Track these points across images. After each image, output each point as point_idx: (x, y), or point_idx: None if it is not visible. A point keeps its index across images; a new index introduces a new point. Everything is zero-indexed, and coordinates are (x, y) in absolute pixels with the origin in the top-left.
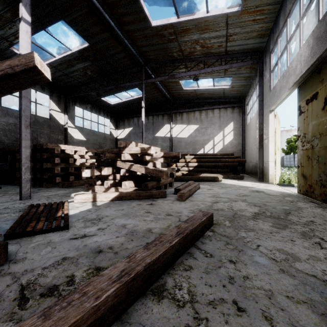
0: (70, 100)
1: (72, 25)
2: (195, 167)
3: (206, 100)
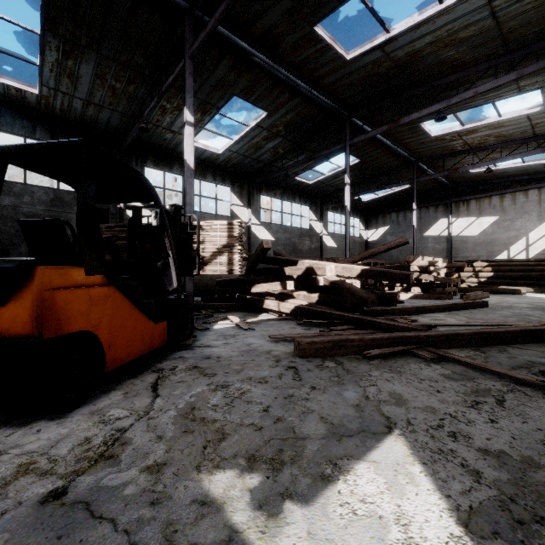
0: (324, 207)
1: (351, 152)
2: (489, 278)
3: (512, 179)
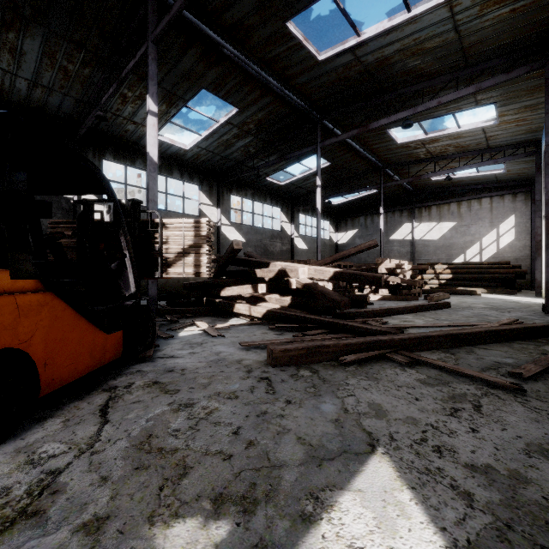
0: (295, 209)
1: (321, 155)
2: (449, 280)
3: (468, 187)
